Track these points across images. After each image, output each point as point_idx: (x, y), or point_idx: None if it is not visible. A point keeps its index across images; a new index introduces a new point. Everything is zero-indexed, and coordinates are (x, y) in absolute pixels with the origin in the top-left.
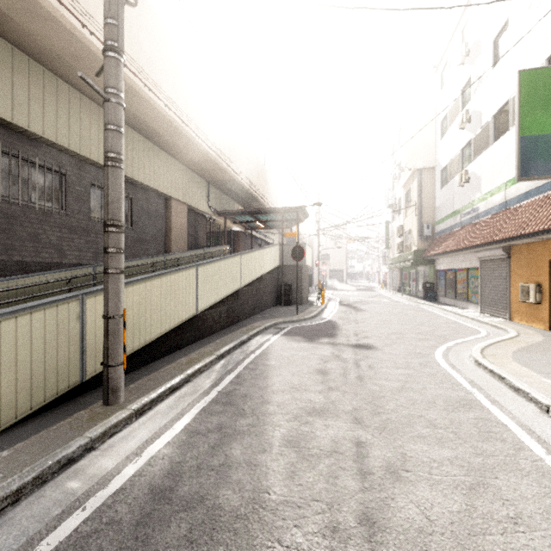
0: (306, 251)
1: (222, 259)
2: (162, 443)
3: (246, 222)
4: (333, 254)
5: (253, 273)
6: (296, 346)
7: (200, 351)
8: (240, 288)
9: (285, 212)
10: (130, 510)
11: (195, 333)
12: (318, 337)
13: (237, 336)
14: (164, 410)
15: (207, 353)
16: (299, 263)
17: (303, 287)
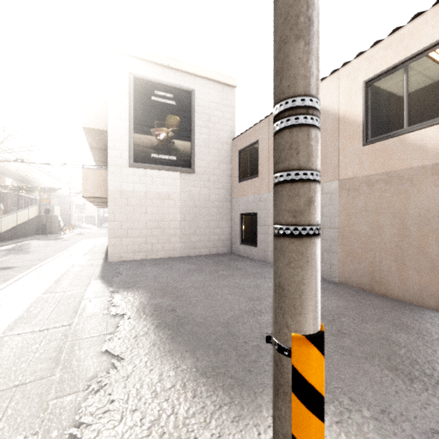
0: (55, 209)
1: (9, 215)
2: (8, 248)
3: (15, 189)
4: (88, 206)
5: (23, 219)
6: (42, 241)
7: (5, 243)
8: (16, 226)
9: (42, 189)
10: (9, 249)
11: (0, 239)
12: (52, 240)
13: (17, 241)
14: (4, 247)
15: (8, 243)
16: (50, 215)
17: (53, 226)
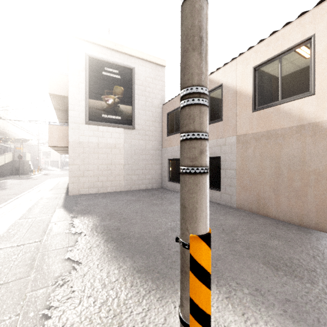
0: (26, 155)
1: None
2: None
3: None
4: (53, 153)
5: (0, 163)
6: (16, 180)
7: None
8: None
9: (16, 139)
10: None
11: None
12: (24, 179)
13: None
14: None
15: None
16: (22, 160)
17: (25, 168)
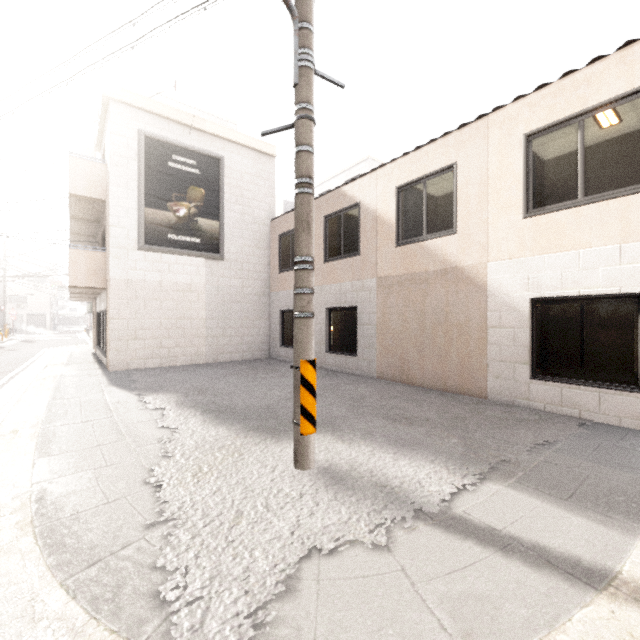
0: None
1: None
2: None
3: None
4: (33, 297)
5: None
6: None
7: None
8: None
9: None
10: None
11: None
12: None
13: None
14: None
15: None
16: None
17: None
